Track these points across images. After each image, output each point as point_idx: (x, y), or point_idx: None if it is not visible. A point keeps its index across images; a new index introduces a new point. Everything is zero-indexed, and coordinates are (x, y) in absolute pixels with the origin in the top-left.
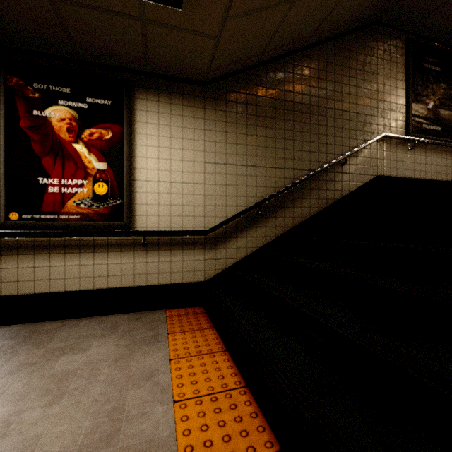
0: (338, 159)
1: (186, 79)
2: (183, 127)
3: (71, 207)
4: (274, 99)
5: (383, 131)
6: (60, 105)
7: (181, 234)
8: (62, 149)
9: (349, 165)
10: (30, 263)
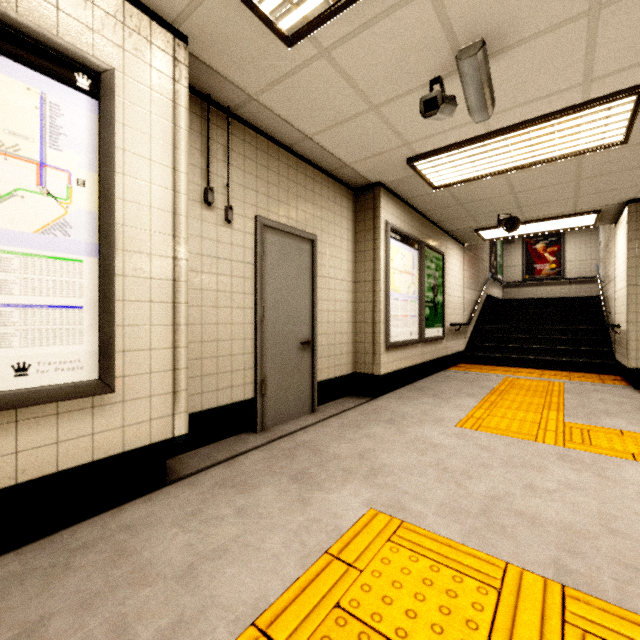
0: None
1: None
2: (586, 240)
3: (543, 273)
4: None
5: None
6: (539, 244)
7: (584, 278)
8: (540, 256)
9: None
10: (531, 290)
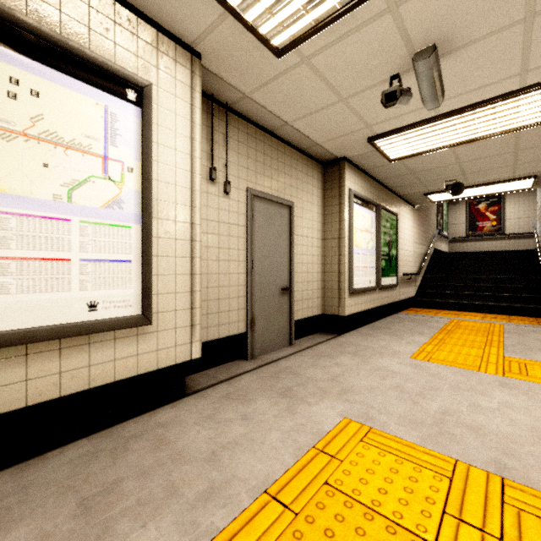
0: None
1: None
2: (524, 200)
3: (485, 229)
4: None
5: None
6: (481, 204)
7: (523, 234)
8: (482, 215)
9: None
10: (473, 244)
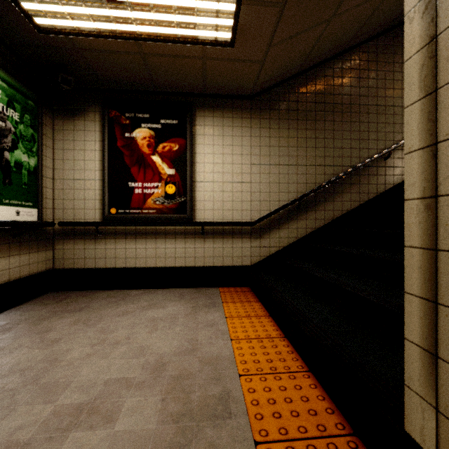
0: (380, 154)
1: (235, 95)
2: (233, 136)
3: (150, 204)
4: (314, 103)
5: None
6: (142, 127)
7: (232, 224)
8: (144, 160)
9: (393, 159)
10: (123, 245)
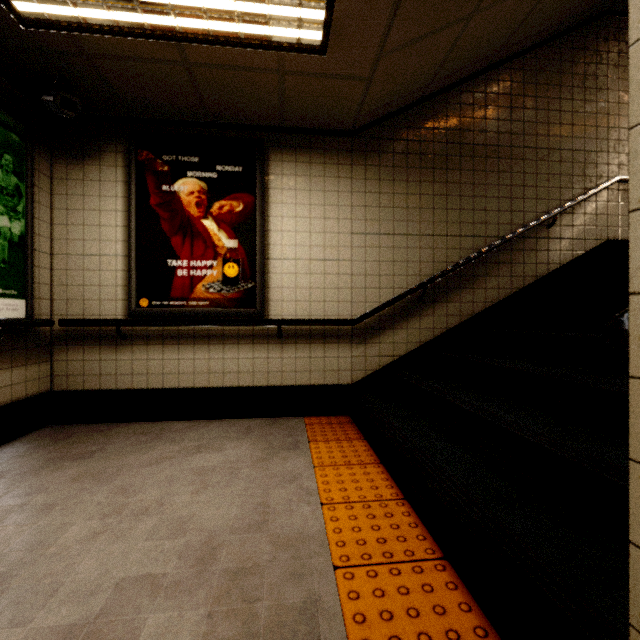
0: (542, 220)
1: (328, 130)
2: (326, 191)
3: (200, 292)
4: (445, 144)
5: (618, 172)
6: (189, 177)
7: (323, 323)
8: (191, 226)
9: (559, 227)
10: (159, 355)
